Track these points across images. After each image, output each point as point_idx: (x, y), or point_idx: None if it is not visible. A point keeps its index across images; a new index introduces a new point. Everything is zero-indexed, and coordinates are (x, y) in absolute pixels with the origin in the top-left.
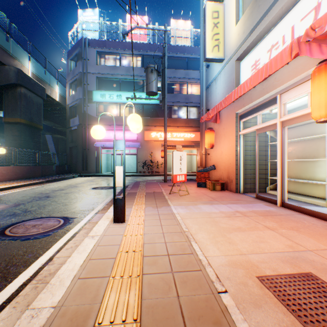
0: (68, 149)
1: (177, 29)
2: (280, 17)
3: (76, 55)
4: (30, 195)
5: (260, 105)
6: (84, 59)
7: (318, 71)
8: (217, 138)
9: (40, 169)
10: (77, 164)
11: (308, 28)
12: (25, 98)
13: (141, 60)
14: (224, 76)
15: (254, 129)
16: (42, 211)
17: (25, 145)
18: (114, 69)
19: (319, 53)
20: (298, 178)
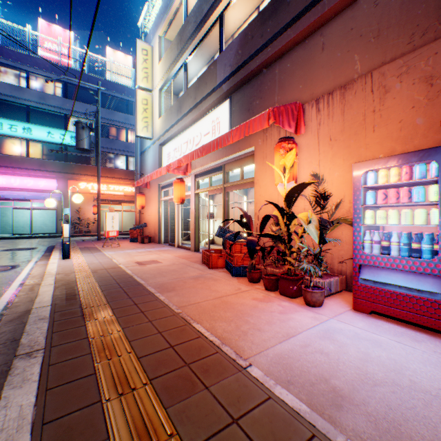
0: None
1: (115, 63)
2: (178, 134)
3: None
4: None
5: (171, 184)
6: None
7: (174, 182)
8: (149, 200)
9: None
10: None
11: (169, 165)
12: None
13: (64, 87)
14: (153, 152)
15: (168, 198)
16: None
17: None
18: (18, 90)
19: (179, 173)
20: None
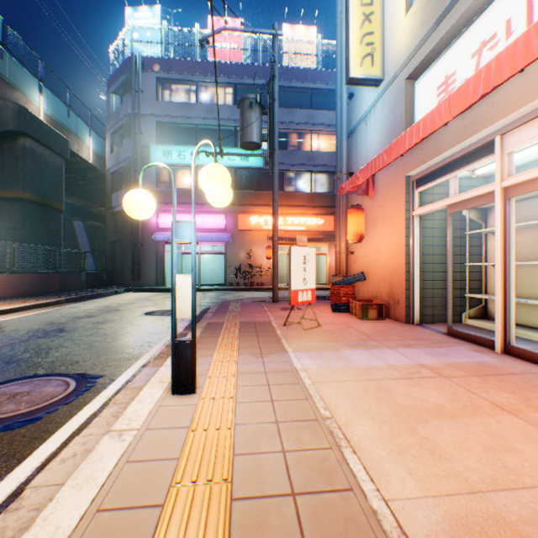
0: (109, 246)
1: (293, 40)
2: None
3: (122, 84)
4: (30, 327)
5: (457, 159)
6: (134, 91)
7: None
8: (368, 223)
9: (58, 279)
10: (123, 271)
11: None
12: (32, 157)
13: (232, 92)
14: (382, 110)
15: (443, 205)
16: (40, 362)
17: (33, 238)
18: (186, 108)
19: None
20: (526, 297)
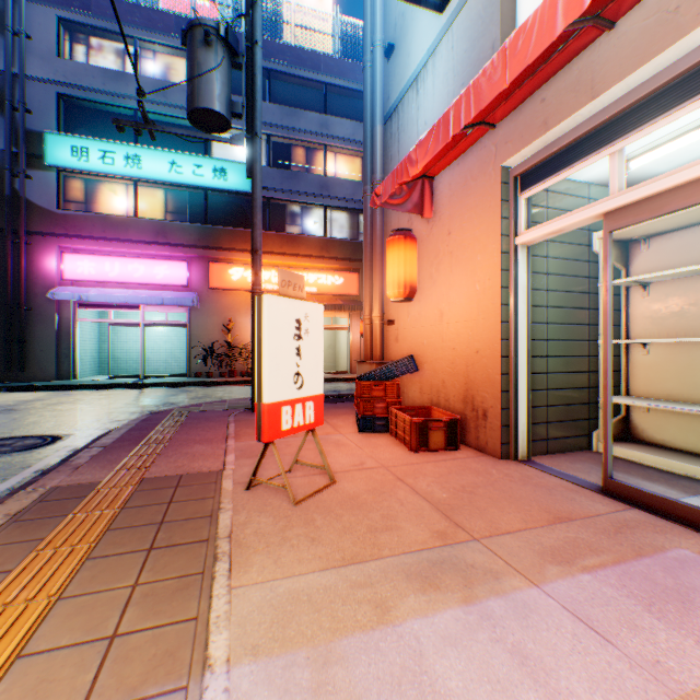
0: None
1: (299, 6)
2: None
3: None
4: None
5: (636, 105)
6: (12, 31)
7: None
8: (423, 268)
9: None
10: None
11: None
12: None
13: None
14: (450, 54)
15: (596, 213)
16: None
17: None
18: (117, 79)
19: None
20: None
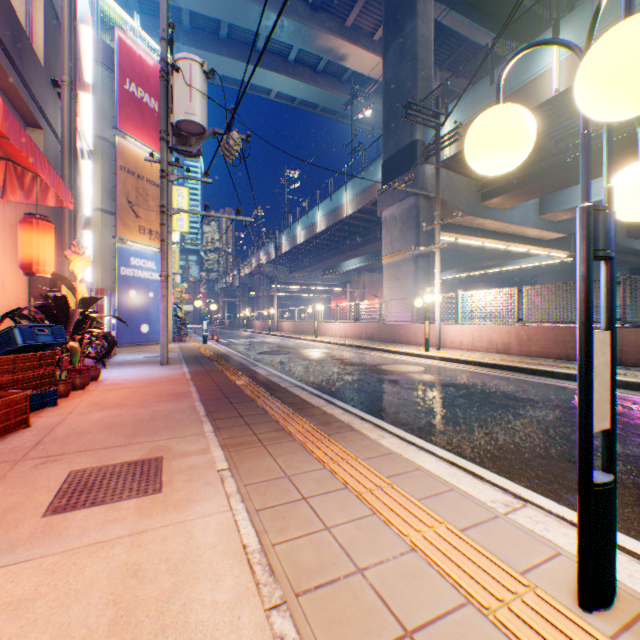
0: None
1: None
2: None
3: None
4: None
5: None
6: None
7: None
8: None
9: None
10: None
11: None
12: None
13: None
14: None
15: None
16: None
17: None
18: None
19: None
20: None
